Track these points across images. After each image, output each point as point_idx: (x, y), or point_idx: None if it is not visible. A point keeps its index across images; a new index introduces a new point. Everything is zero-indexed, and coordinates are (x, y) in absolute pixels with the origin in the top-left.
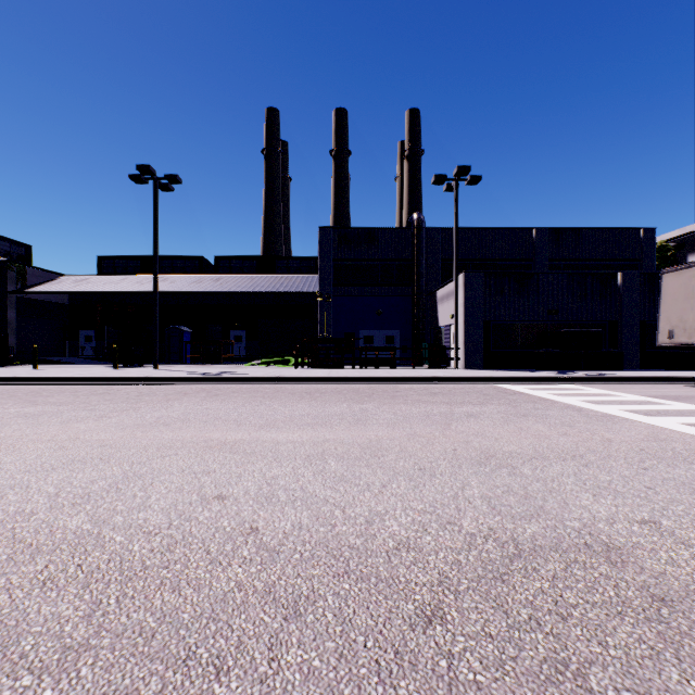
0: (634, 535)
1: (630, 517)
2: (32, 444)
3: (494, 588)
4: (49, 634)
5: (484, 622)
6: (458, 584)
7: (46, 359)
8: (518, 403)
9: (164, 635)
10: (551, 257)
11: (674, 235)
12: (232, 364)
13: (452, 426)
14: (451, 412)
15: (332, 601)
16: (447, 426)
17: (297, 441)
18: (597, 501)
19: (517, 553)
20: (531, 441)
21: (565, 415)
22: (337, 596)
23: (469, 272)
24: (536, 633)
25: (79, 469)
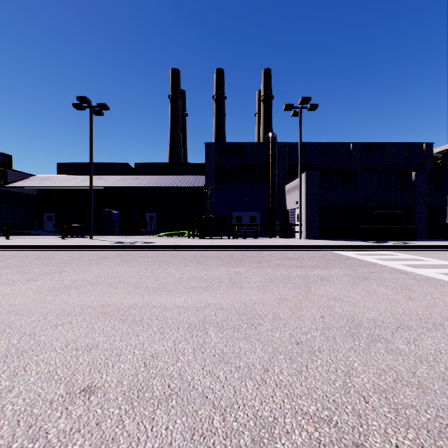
0: None
1: None
2: None
3: None
4: None
5: None
6: None
7: (20, 232)
8: (355, 267)
9: None
10: (362, 163)
11: (441, 149)
12: (146, 235)
13: (311, 289)
14: (306, 275)
15: None
16: (308, 289)
17: (182, 306)
18: None
19: None
20: (385, 306)
21: (397, 278)
22: None
23: (309, 171)
24: None
25: None
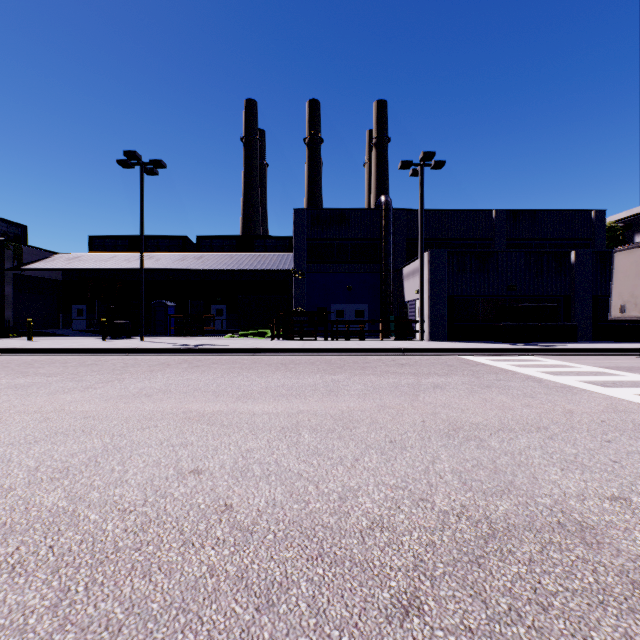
0: (606, 513)
1: (600, 493)
2: (18, 416)
3: (471, 573)
4: (11, 628)
5: (463, 614)
6: (434, 569)
7: (40, 332)
8: (481, 374)
9: (131, 629)
10: (508, 237)
11: (622, 216)
12: (213, 336)
13: (420, 397)
14: (418, 383)
15: (306, 588)
16: (415, 397)
17: (272, 412)
18: (566, 475)
19: (491, 533)
20: (496, 412)
21: (526, 386)
22: (310, 583)
23: (433, 250)
24: (518, 627)
25: (61, 442)
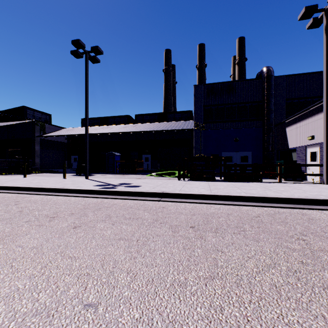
0: None
1: None
2: None
3: None
4: None
5: None
6: None
7: (51, 170)
8: None
9: None
10: None
11: None
12: (141, 174)
13: None
14: None
15: None
16: None
17: None
18: None
19: None
20: None
21: None
22: None
23: None
24: None
25: None
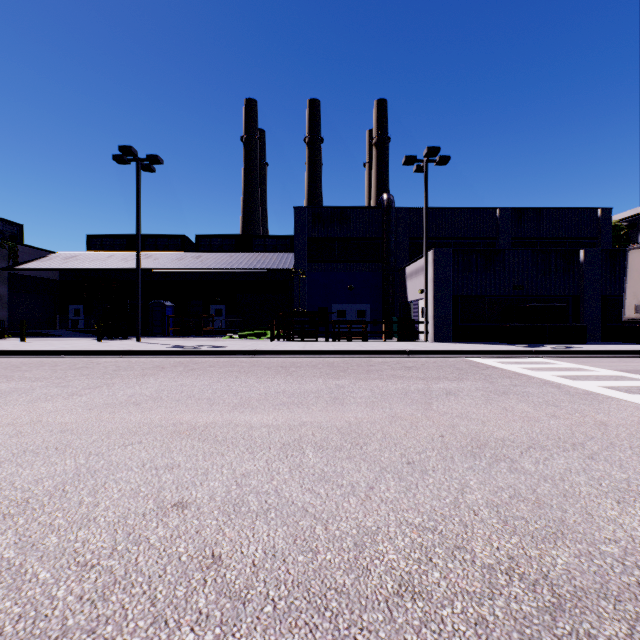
0: None
1: None
2: None
3: None
4: None
5: None
6: None
7: (36, 332)
8: (494, 378)
9: None
10: (513, 236)
11: (627, 215)
12: (212, 336)
13: (433, 405)
14: (428, 388)
15: None
16: (428, 405)
17: (271, 425)
18: (625, 510)
19: (556, 602)
20: (521, 425)
21: (546, 392)
22: None
23: (438, 249)
24: None
25: (28, 463)
